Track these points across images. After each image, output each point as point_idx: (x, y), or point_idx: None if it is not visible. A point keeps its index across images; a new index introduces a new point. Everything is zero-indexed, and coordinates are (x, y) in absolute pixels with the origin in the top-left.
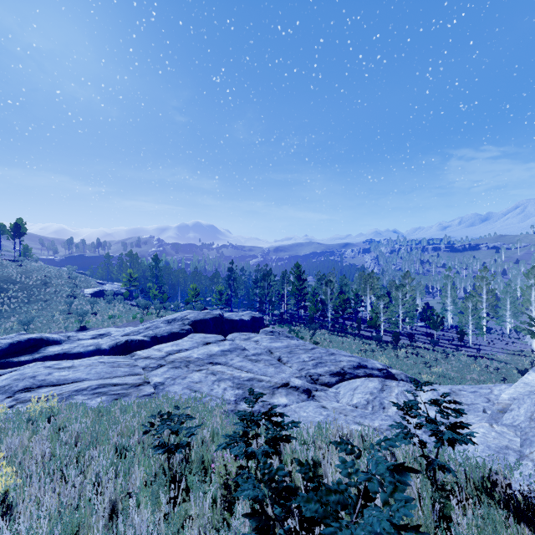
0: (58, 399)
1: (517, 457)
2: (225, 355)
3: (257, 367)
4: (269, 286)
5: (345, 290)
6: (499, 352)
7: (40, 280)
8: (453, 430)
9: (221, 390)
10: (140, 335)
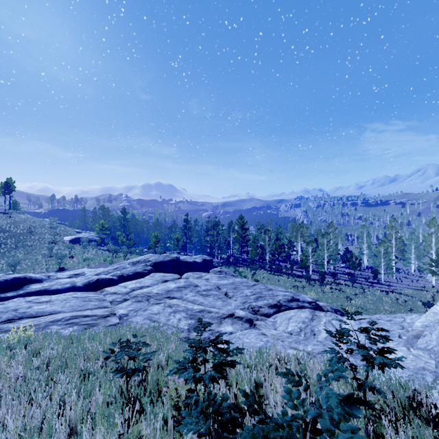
0: (35, 329)
1: (433, 377)
2: (180, 291)
3: (207, 300)
4: (218, 234)
5: (280, 237)
6: (406, 288)
7: (26, 229)
8: (381, 354)
9: (177, 320)
10: (110, 275)
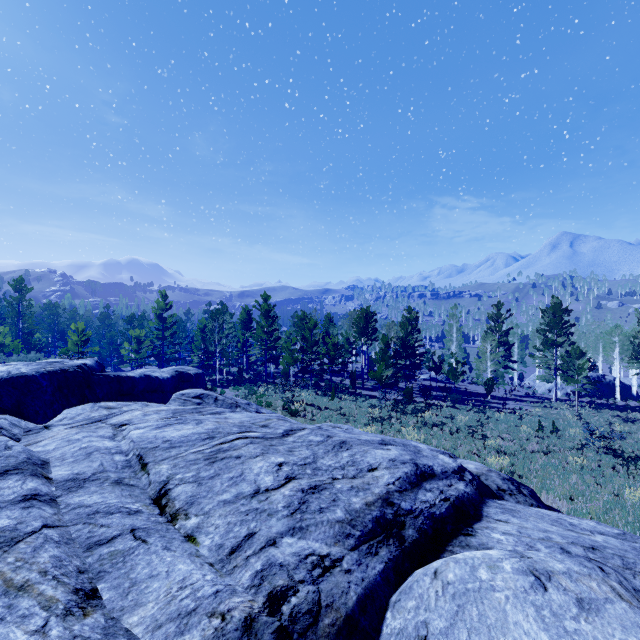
0: None
1: None
2: None
3: None
4: (221, 328)
5: (333, 333)
6: (523, 405)
7: None
8: None
9: None
10: None
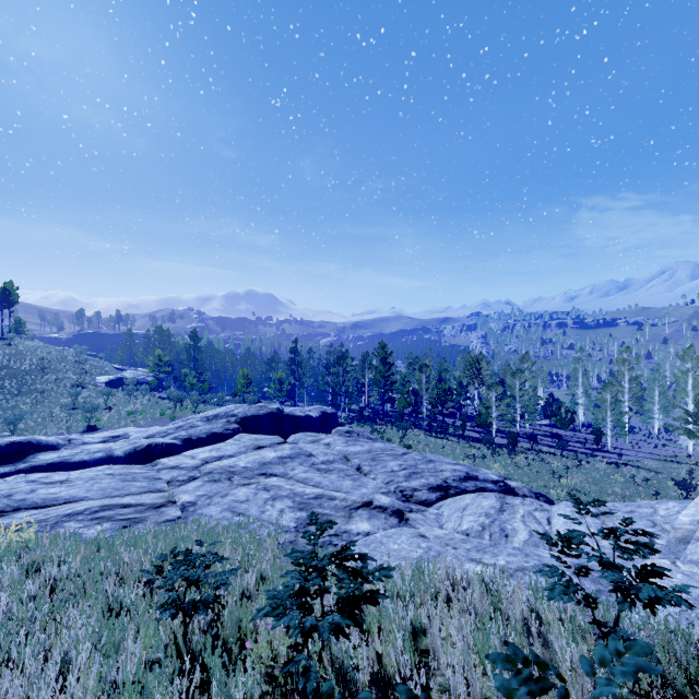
0: (40, 528)
1: None
2: (283, 463)
3: (328, 479)
4: (345, 372)
5: (445, 377)
6: (646, 458)
7: (36, 364)
8: (644, 579)
9: (277, 513)
10: (169, 437)
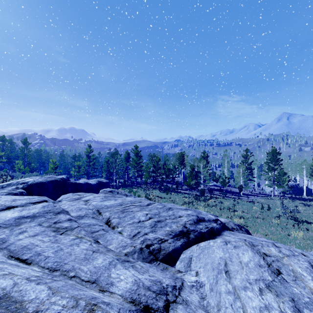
0: None
1: None
2: (16, 225)
3: (57, 245)
4: (116, 161)
5: (167, 163)
6: (257, 198)
7: None
8: None
9: None
10: None
